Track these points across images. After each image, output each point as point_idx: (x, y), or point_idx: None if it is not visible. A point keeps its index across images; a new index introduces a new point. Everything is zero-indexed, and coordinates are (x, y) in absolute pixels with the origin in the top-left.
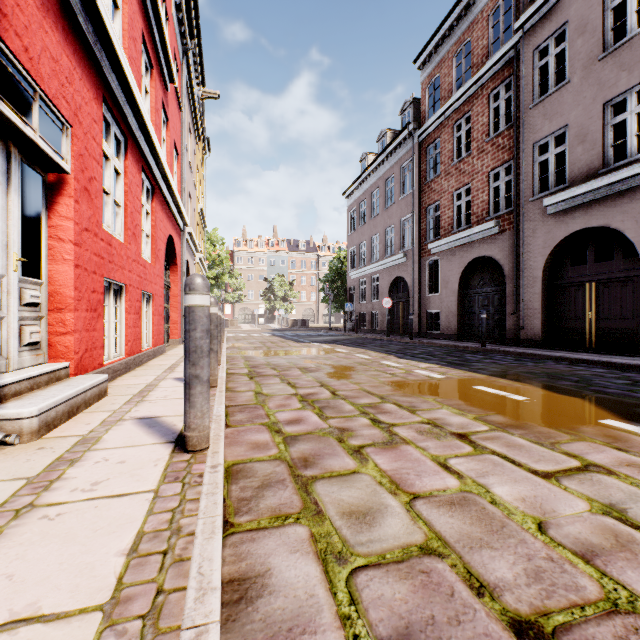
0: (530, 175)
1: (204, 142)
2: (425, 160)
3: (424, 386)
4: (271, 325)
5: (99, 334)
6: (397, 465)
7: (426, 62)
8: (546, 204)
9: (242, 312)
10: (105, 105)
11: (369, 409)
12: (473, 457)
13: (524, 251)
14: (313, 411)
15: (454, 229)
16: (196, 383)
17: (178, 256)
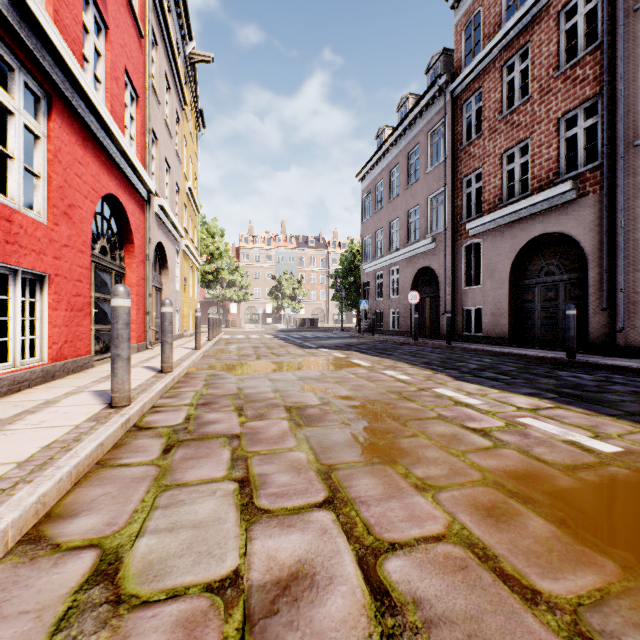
0: (635, 108)
1: (197, 115)
2: (461, 120)
3: (638, 511)
4: (277, 325)
5: None
6: None
7: None
8: None
9: (248, 311)
10: None
11: None
12: None
13: (623, 219)
14: None
15: (503, 201)
16: None
17: (136, 232)
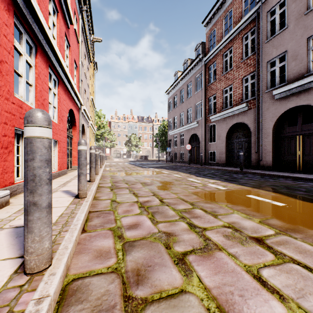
0: (265, 78)
1: (94, 64)
2: (208, 73)
3: (216, 195)
4: (129, 159)
5: (10, 163)
6: (219, 279)
7: (208, 22)
8: (274, 93)
9: (115, 152)
10: (17, 19)
11: (185, 214)
12: (280, 267)
13: (262, 119)
14: (147, 216)
15: (223, 108)
16: (33, 210)
17: (77, 121)
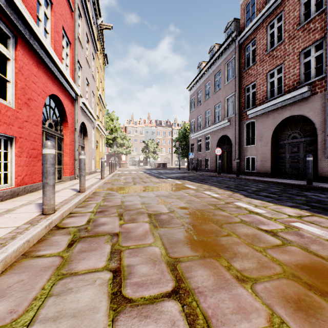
0: None
1: (104, 57)
2: (244, 56)
3: None
4: (146, 166)
5: None
6: None
7: None
8: None
9: (131, 159)
10: None
11: None
12: None
13: None
14: None
15: (267, 99)
16: None
17: (69, 116)
